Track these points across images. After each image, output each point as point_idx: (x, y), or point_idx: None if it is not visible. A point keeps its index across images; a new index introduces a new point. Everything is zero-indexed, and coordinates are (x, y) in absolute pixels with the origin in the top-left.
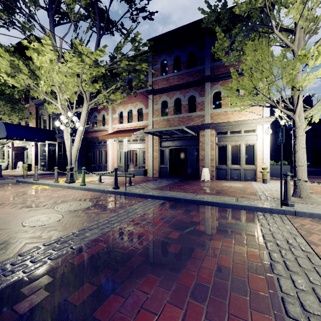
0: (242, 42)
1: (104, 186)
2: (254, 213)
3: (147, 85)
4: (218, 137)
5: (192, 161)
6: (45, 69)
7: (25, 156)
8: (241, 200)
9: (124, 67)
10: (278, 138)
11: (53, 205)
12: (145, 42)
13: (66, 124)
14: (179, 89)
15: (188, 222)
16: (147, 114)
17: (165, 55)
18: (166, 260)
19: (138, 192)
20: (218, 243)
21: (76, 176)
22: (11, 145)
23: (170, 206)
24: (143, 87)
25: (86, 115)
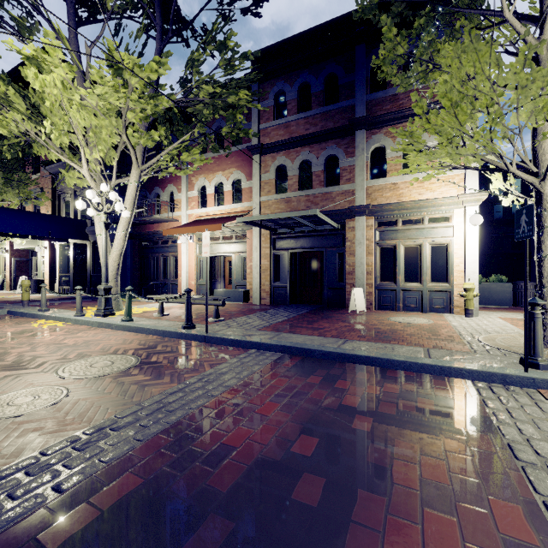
0: (431, 44)
1: (167, 323)
2: (469, 385)
3: (249, 133)
4: (381, 231)
5: (333, 275)
6: (53, 99)
7: (34, 266)
8: (437, 355)
9: (206, 101)
10: (517, 228)
11: (58, 365)
12: (245, 52)
13: (98, 206)
14: (309, 144)
15: (335, 408)
16: (249, 189)
17: (283, 82)
18: (289, 533)
19: (231, 337)
20: (411, 470)
21: (119, 303)
22: (8, 246)
23: (293, 368)
24: (243, 141)
25: (135, 189)
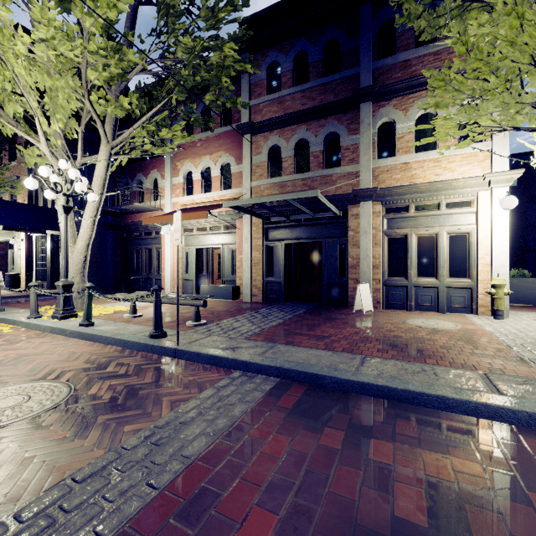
0: None
1: (134, 329)
2: None
3: (237, 103)
4: (389, 219)
5: (333, 269)
6: None
7: (10, 259)
8: (507, 387)
9: (186, 62)
10: None
11: None
12: None
13: (55, 187)
14: (306, 120)
15: (386, 531)
16: (239, 174)
17: (277, 51)
18: None
19: (209, 351)
20: None
21: None
22: None
23: (295, 409)
24: (232, 121)
25: (105, 169)
